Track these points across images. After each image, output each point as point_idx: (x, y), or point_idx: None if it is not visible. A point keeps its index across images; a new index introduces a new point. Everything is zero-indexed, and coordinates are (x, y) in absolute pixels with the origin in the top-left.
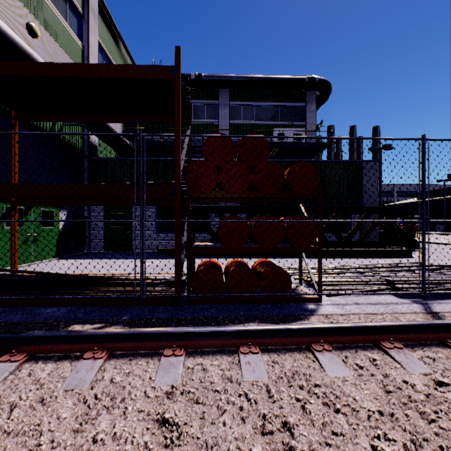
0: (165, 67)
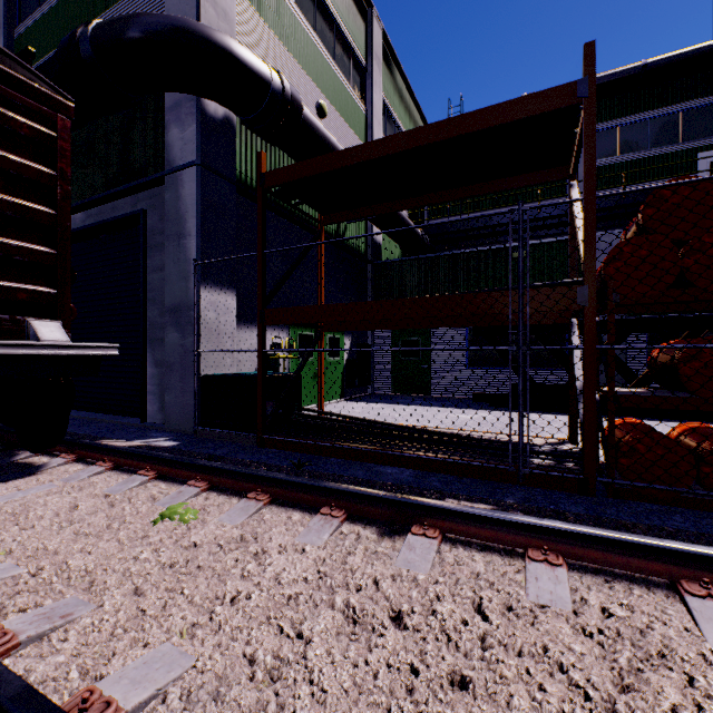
0: (564, 86)
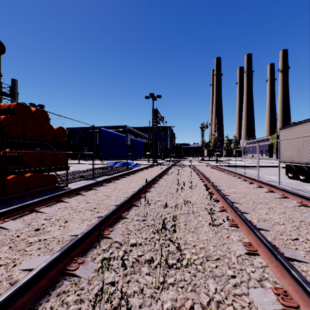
0: None
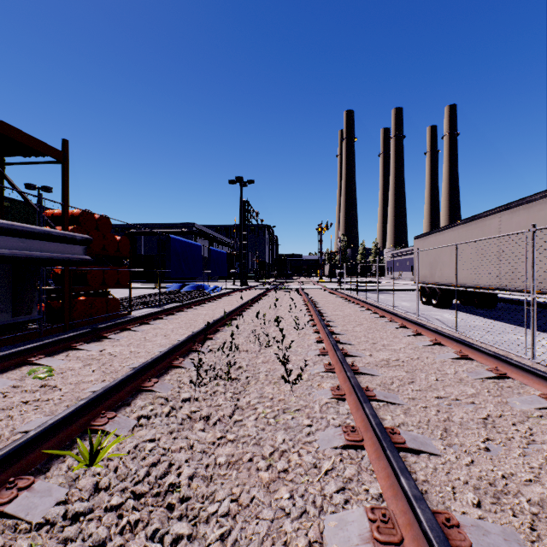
0: (58, 150)
